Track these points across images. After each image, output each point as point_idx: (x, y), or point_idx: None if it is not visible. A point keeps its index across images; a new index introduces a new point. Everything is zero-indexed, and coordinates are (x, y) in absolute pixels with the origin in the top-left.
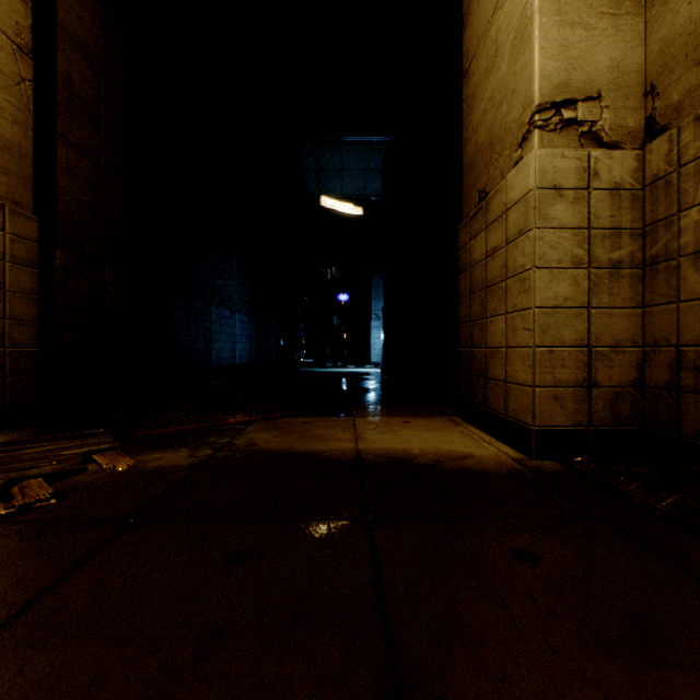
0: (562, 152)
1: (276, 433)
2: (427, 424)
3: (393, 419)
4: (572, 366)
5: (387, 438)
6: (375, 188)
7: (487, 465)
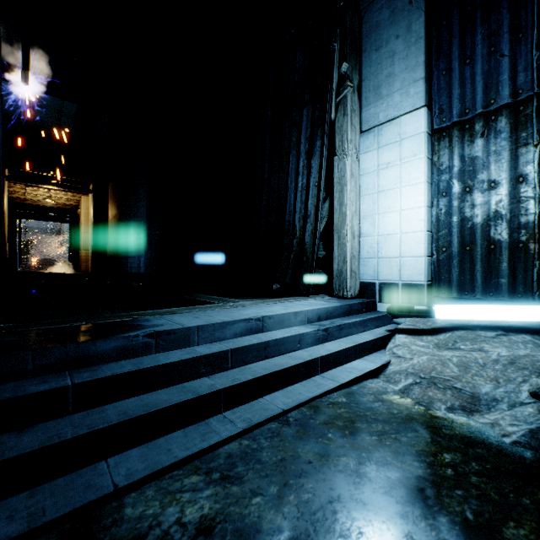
0: None
1: None
2: None
3: None
4: None
5: None
6: None
7: None
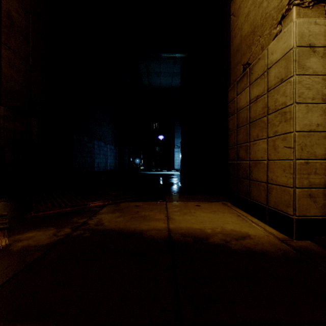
0: (315, 20)
1: (117, 214)
2: (210, 207)
3: (189, 203)
4: (322, 173)
5: (188, 218)
6: (177, 82)
7: (263, 245)
